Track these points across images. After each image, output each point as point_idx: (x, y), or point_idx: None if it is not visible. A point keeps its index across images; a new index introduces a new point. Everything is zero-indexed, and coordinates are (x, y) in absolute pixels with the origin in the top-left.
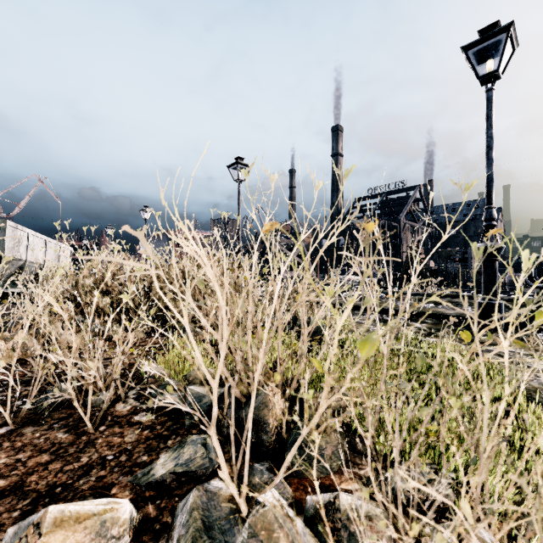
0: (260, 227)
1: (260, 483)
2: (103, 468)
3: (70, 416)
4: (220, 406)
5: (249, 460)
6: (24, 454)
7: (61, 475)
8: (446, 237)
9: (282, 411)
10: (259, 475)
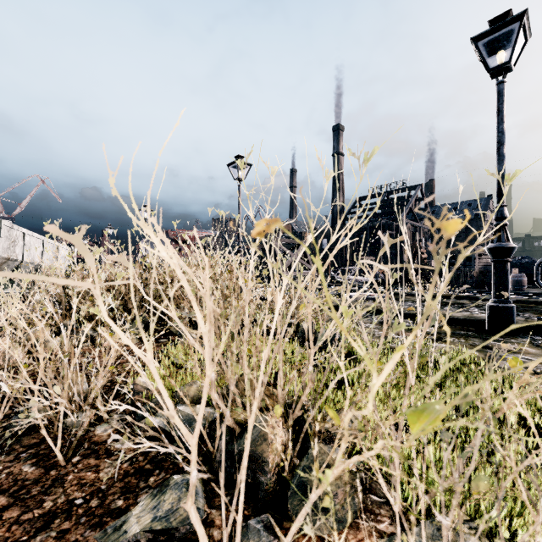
0: None
1: None
2: (67, 518)
3: (42, 442)
4: (211, 435)
5: (244, 507)
6: None
7: (16, 528)
8: (482, 238)
9: (284, 443)
10: (255, 538)
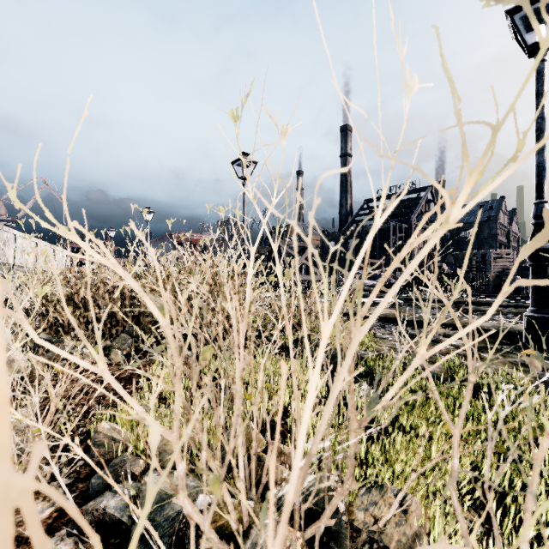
0: (260, 213)
1: None
2: None
3: None
4: (186, 547)
5: None
6: None
7: None
8: None
9: None
10: None
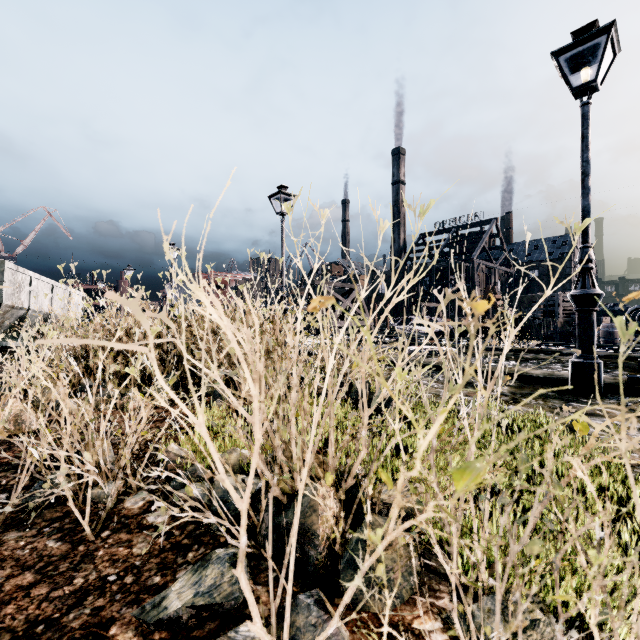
0: (306, 278)
1: (306, 625)
2: (101, 595)
3: (67, 515)
4: (255, 507)
5: (293, 583)
6: (1, 572)
7: (46, 605)
8: (550, 292)
9: (336, 515)
10: (305, 613)
